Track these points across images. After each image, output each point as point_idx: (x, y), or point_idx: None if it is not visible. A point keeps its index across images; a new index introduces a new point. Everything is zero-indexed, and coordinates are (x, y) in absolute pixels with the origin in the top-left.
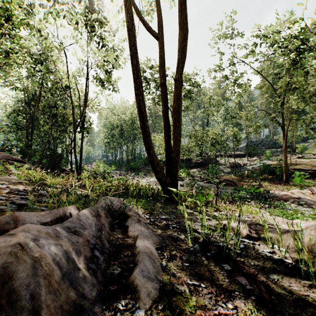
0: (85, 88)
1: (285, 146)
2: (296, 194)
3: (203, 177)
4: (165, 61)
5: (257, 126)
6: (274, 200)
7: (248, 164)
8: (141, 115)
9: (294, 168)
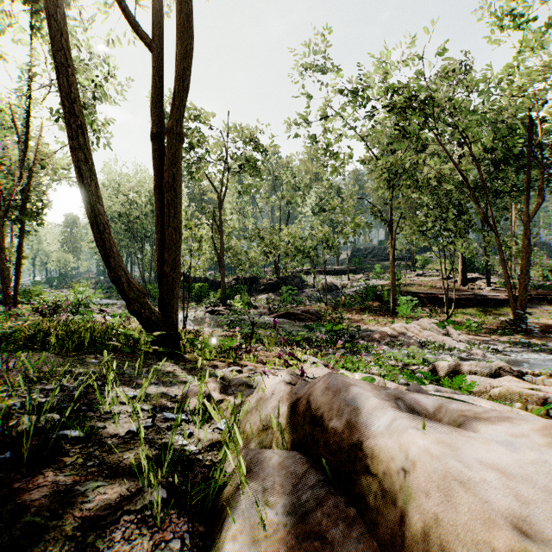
0: (25, 132)
1: (392, 258)
2: (399, 330)
3: (271, 307)
4: (161, 96)
5: (356, 224)
6: (363, 341)
7: (348, 286)
8: (84, 190)
9: (408, 291)
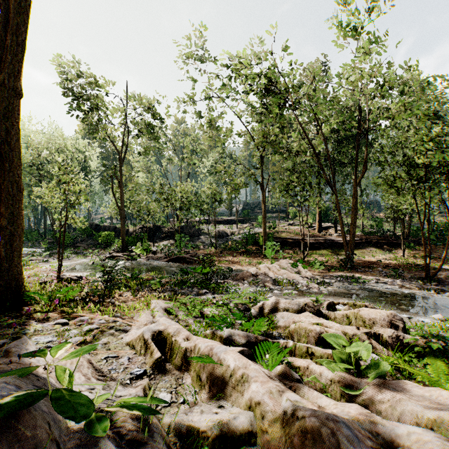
0: None
1: (264, 211)
2: (263, 269)
3: (165, 252)
4: None
5: (237, 184)
6: (230, 280)
7: (236, 233)
8: None
9: (280, 237)
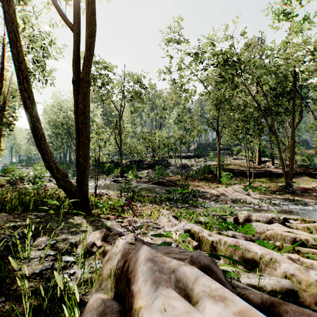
0: (2, 76)
1: (218, 150)
2: (221, 192)
3: (149, 178)
4: (79, 58)
5: (198, 130)
6: (200, 198)
7: (194, 165)
8: (28, 115)
9: (228, 168)
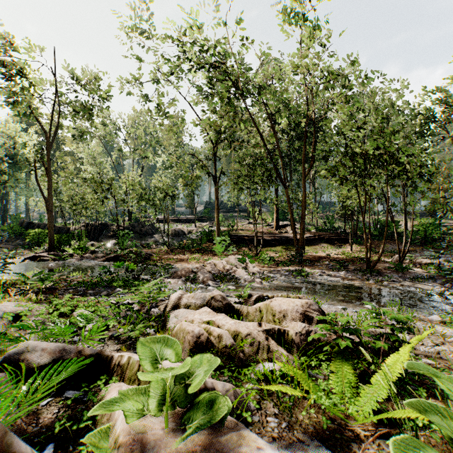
0: None
1: (217, 206)
2: (208, 266)
3: (102, 251)
4: None
5: (188, 176)
6: (165, 278)
7: (194, 231)
8: None
9: (237, 235)
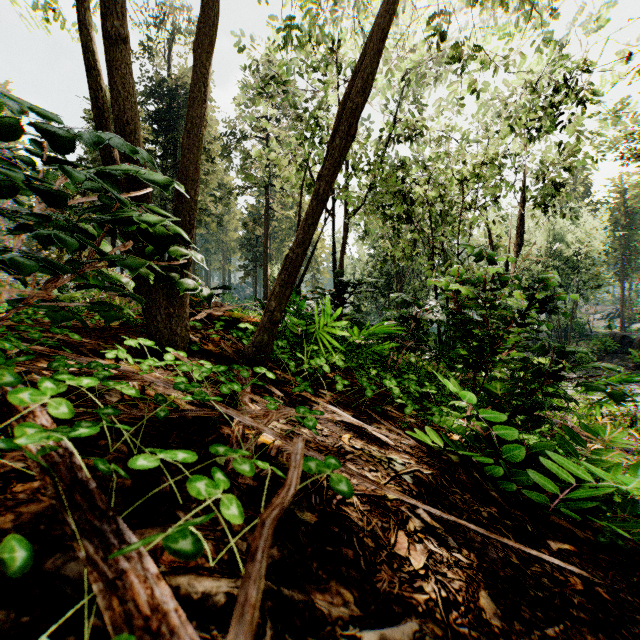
0: (521, 227)
1: None
2: None
3: None
4: None
5: None
6: None
7: None
8: None
9: None
